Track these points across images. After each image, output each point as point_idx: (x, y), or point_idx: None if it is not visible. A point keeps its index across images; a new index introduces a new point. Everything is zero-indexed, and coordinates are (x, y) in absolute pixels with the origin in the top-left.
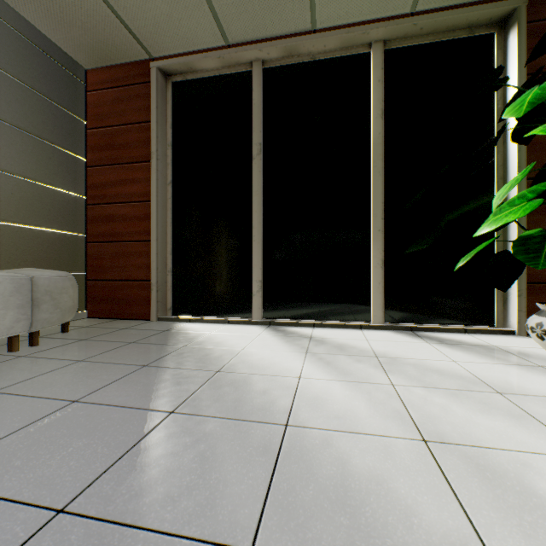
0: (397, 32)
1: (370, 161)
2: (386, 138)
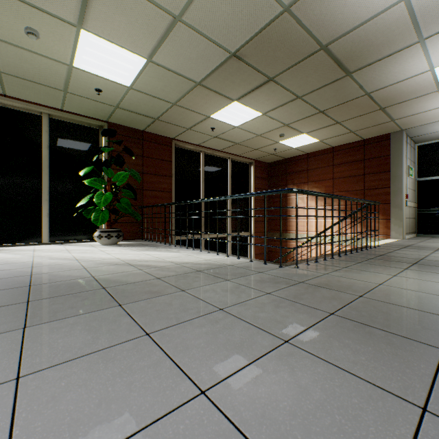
0: (56, 114)
1: (42, 167)
2: (51, 158)
